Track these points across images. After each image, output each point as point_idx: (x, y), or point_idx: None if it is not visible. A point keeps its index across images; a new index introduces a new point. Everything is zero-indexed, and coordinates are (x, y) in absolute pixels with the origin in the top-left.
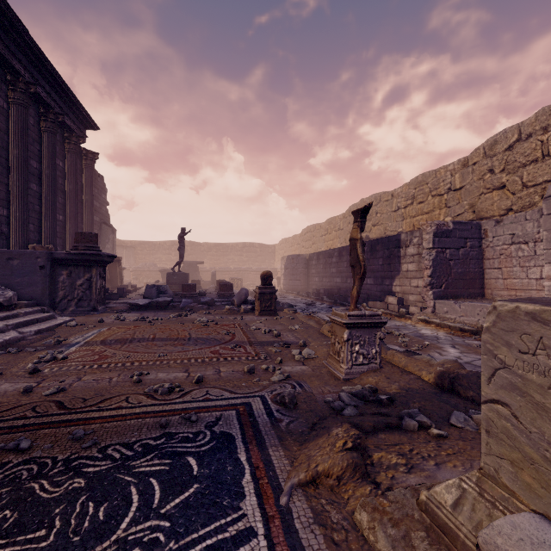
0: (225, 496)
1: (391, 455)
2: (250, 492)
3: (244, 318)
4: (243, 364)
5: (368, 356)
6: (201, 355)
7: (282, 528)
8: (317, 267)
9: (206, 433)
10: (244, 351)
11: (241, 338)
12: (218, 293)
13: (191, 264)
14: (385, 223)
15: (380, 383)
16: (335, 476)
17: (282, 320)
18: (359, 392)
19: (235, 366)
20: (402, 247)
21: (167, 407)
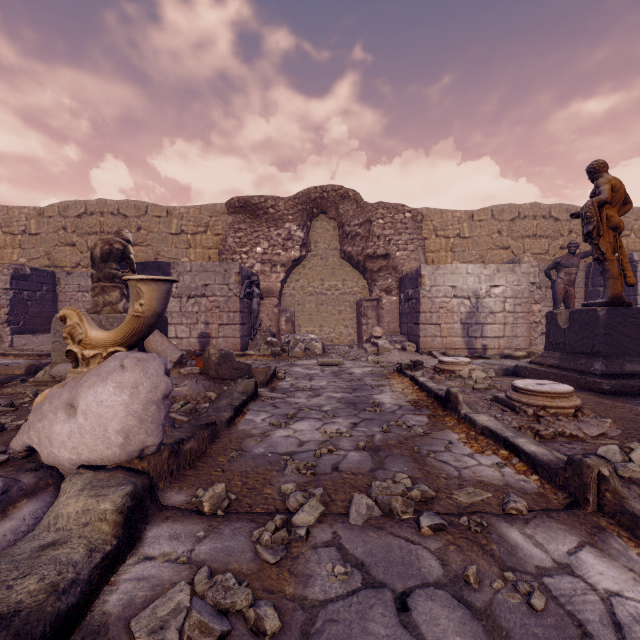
0: None
1: (13, 382)
2: None
3: None
4: None
5: None
6: None
7: None
8: None
9: None
10: None
11: None
12: None
13: None
14: None
15: None
16: None
17: None
18: None
19: None
20: None
21: None
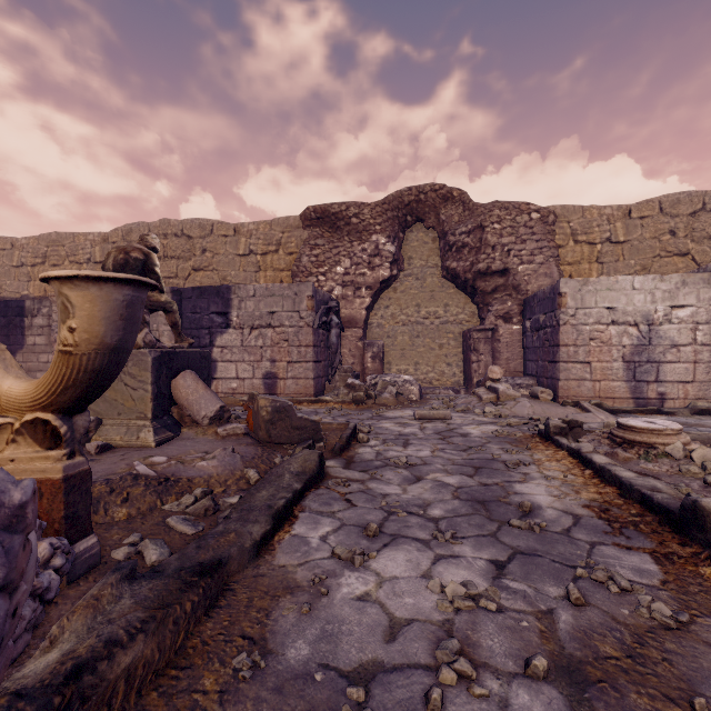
0: None
1: None
2: None
3: None
4: None
5: None
6: None
7: None
8: None
9: None
10: None
11: None
12: None
13: None
14: (0, 279)
15: None
16: None
17: None
18: None
19: None
20: (28, 316)
21: None
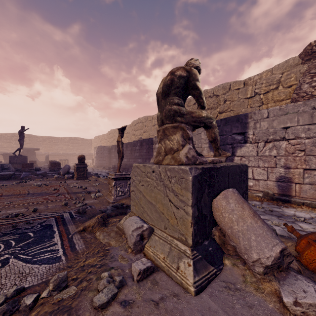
0: (46, 239)
1: (115, 219)
2: (57, 236)
3: (66, 182)
4: (62, 202)
5: (123, 192)
6: (36, 200)
7: (68, 241)
8: (115, 153)
9: (38, 225)
10: (64, 197)
11: (63, 191)
12: (50, 168)
13: (29, 150)
14: (149, 131)
15: (127, 202)
16: (91, 226)
17: (90, 181)
18: (115, 205)
19: (57, 203)
20: (154, 144)
21: (15, 221)
